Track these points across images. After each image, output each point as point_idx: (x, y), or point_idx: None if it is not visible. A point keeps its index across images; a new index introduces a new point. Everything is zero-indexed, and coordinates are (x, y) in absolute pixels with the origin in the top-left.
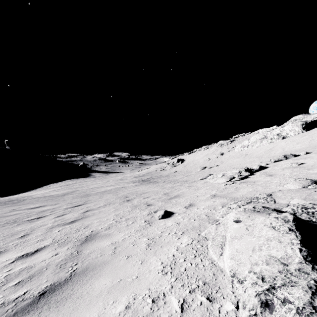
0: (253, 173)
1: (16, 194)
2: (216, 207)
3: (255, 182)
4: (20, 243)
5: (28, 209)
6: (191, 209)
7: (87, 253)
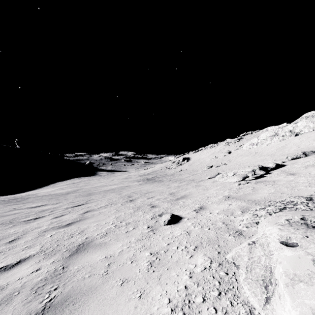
0: (269, 172)
1: (24, 192)
2: (234, 212)
3: (275, 181)
4: (5, 251)
5: (29, 208)
6: (202, 213)
7: (74, 270)
